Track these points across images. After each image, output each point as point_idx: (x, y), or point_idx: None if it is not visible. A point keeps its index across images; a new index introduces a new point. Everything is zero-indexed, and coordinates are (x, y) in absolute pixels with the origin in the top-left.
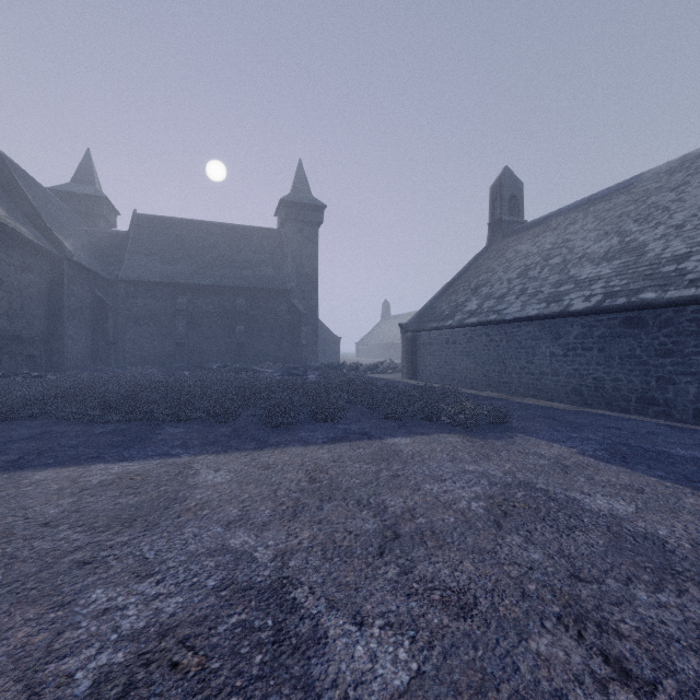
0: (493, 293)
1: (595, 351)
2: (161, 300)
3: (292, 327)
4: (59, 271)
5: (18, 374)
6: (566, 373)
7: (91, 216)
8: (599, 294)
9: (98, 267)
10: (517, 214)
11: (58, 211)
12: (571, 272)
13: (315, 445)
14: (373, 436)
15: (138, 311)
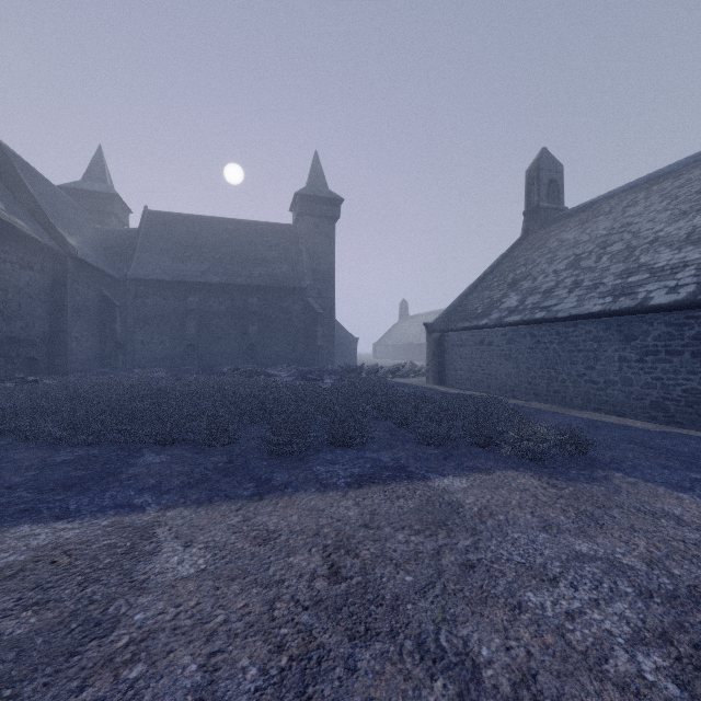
0: (537, 287)
1: (686, 356)
2: (171, 299)
3: (307, 327)
4: (62, 269)
5: (12, 379)
6: (642, 383)
7: (102, 213)
8: (691, 284)
9: (107, 265)
10: (557, 201)
11: (66, 208)
12: (641, 260)
13: (336, 490)
14: (414, 474)
15: (147, 311)
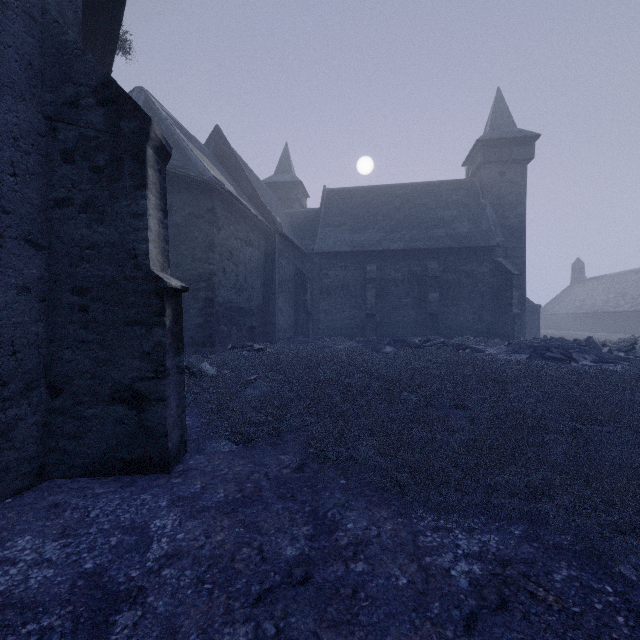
0: None
1: None
2: (350, 269)
3: (497, 293)
4: (271, 245)
5: (243, 346)
6: None
7: (288, 200)
8: None
9: (298, 242)
10: None
11: (267, 195)
12: None
13: None
14: None
15: (330, 282)
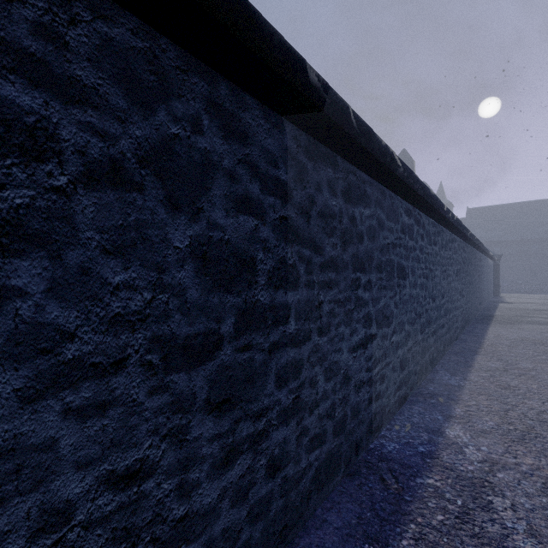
0: None
1: None
2: None
3: None
4: None
5: None
6: None
7: None
8: None
9: None
10: None
11: None
12: None
13: None
14: None
15: None
